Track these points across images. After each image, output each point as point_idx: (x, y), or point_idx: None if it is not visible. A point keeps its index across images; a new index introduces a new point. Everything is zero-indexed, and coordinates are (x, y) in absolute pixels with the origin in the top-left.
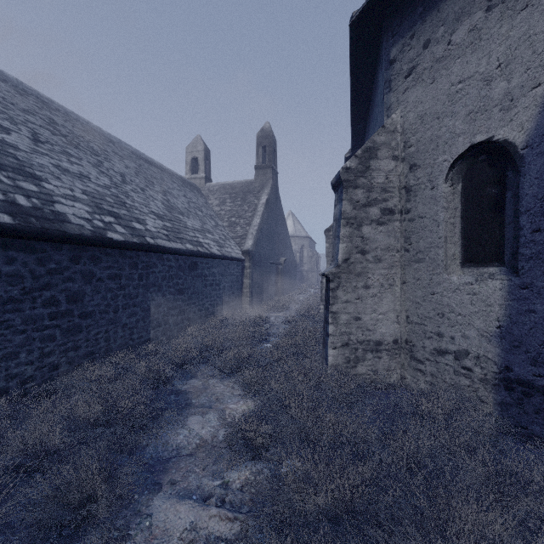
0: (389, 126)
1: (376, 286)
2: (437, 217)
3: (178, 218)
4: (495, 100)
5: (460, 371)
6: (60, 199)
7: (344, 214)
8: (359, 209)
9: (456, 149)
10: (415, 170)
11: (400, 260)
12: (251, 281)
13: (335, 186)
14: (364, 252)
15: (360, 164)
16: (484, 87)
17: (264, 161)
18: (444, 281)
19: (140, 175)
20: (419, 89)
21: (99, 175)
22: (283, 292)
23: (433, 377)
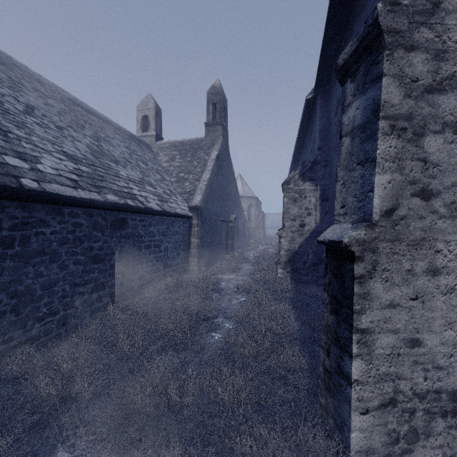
0: None
1: (454, 268)
2: None
3: (108, 165)
4: None
5: None
6: None
7: (386, 107)
8: (417, 97)
9: None
10: None
11: None
12: (199, 240)
13: (349, 64)
14: (427, 194)
15: None
16: None
17: (215, 119)
18: None
19: (66, 116)
20: None
21: None
22: (233, 250)
23: None
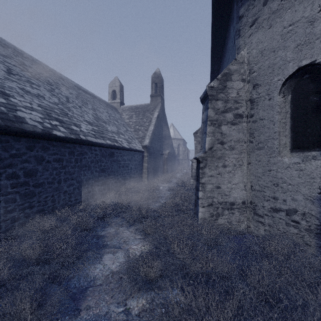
0: (239, 59)
1: (231, 165)
2: (273, 118)
3: (102, 124)
4: (317, 35)
5: (290, 223)
6: (22, 108)
7: (209, 118)
8: (219, 114)
9: (287, 71)
10: (257, 88)
11: (246, 148)
12: (148, 165)
13: (203, 100)
14: (222, 143)
15: (220, 84)
16: (308, 26)
17: (156, 92)
18: (278, 162)
19: (79, 98)
20: (260, 33)
21: (51, 96)
22: (167, 172)
23: (270, 227)
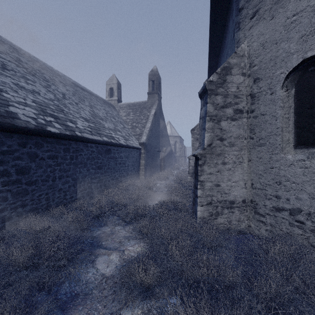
0: (239, 52)
1: (231, 162)
2: (275, 113)
3: (99, 121)
4: None
5: (294, 223)
6: (14, 104)
7: (208, 113)
8: (218, 109)
9: (290, 63)
10: (258, 82)
11: (247, 145)
12: (145, 162)
13: (201, 95)
14: (222, 139)
15: (220, 78)
16: (314, 15)
17: (153, 89)
18: (281, 159)
19: (76, 95)
20: (261, 25)
21: (47, 92)
22: (164, 169)
23: (272, 227)
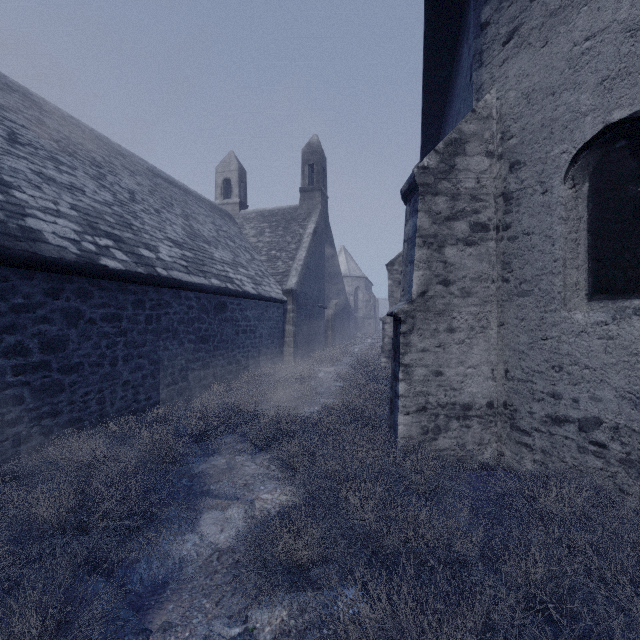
0: (482, 110)
1: (464, 328)
2: (551, 231)
3: (203, 247)
4: None
5: (587, 447)
6: (36, 212)
7: (420, 231)
8: (440, 224)
9: (580, 134)
10: (518, 169)
11: (496, 294)
12: (294, 328)
13: (406, 195)
14: (447, 283)
15: (442, 162)
16: (626, 40)
17: (311, 182)
18: (562, 321)
19: (156, 195)
20: (524, 58)
21: (99, 189)
22: (334, 343)
23: (546, 455)
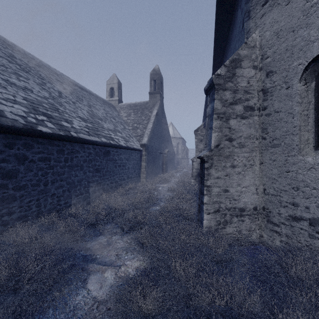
0: (250, 42)
1: (240, 165)
2: (292, 110)
3: (98, 121)
4: None
5: (315, 235)
6: (1, 100)
7: (216, 110)
8: (227, 106)
9: (310, 53)
10: (271, 75)
11: (258, 146)
12: (146, 164)
13: (207, 91)
14: (231, 140)
15: (228, 72)
16: None
17: (155, 89)
18: (298, 161)
19: (74, 94)
20: (275, 12)
21: (41, 90)
22: (167, 171)
23: (289, 238)
